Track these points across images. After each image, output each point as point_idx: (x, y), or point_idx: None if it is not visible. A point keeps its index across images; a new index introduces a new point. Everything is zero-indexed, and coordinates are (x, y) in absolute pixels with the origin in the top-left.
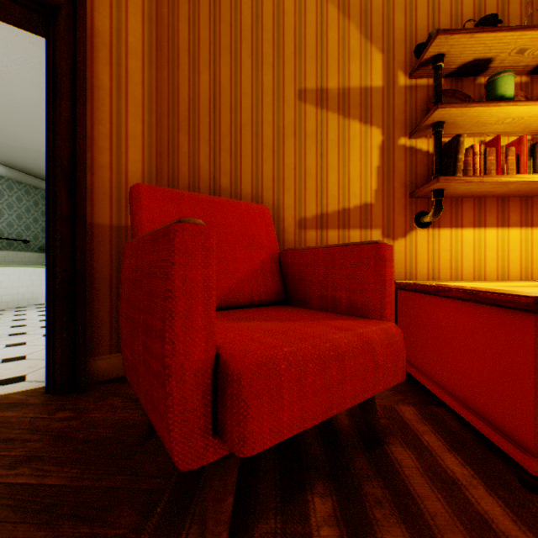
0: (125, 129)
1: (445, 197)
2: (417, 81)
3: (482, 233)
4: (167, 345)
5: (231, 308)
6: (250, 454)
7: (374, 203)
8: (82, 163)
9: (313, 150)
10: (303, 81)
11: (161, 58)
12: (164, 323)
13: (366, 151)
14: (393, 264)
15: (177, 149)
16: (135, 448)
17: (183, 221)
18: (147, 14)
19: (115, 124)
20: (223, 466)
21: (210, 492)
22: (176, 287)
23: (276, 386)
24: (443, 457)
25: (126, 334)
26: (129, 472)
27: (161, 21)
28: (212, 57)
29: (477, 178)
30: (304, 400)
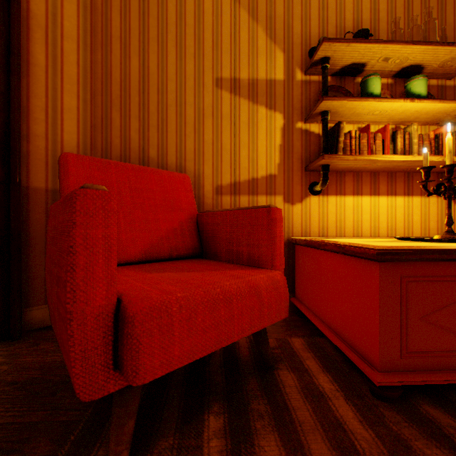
0: (61, 103)
1: (332, 171)
2: (311, 78)
3: (360, 200)
4: (69, 294)
5: (152, 261)
6: (142, 383)
7: (277, 175)
8: (17, 132)
9: (228, 129)
10: (220, 71)
11: (96, 42)
12: (67, 274)
13: (271, 132)
14: (292, 224)
15: (110, 123)
16: (60, 386)
17: (86, 187)
18: (82, 3)
19: (51, 99)
20: (125, 395)
21: (114, 418)
22: (77, 243)
23: (168, 325)
24: (318, 377)
25: (49, 285)
26: (51, 408)
27: (96, 10)
28: (141, 45)
29: (353, 157)
30: (194, 336)
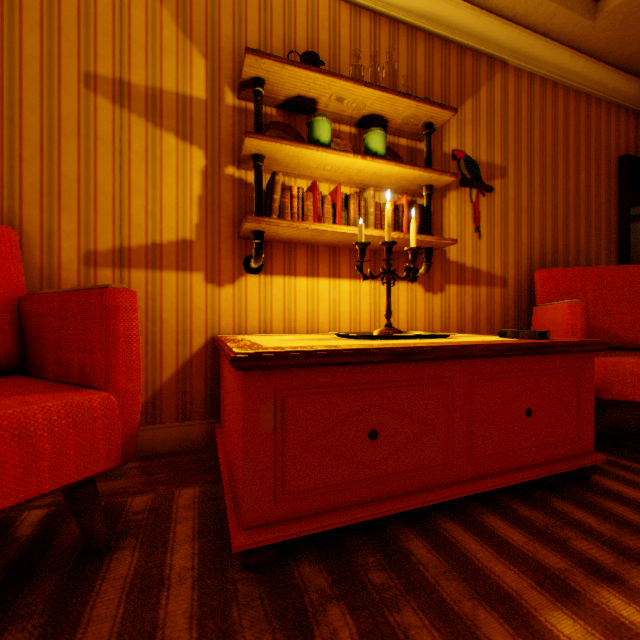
0: None
1: (279, 242)
2: (248, 105)
3: (316, 283)
4: None
5: None
6: None
7: (196, 240)
8: None
9: (109, 161)
10: (94, 63)
11: None
12: None
13: (186, 175)
14: (220, 315)
15: None
16: None
17: None
18: None
19: None
20: None
21: None
22: None
23: None
24: (177, 551)
25: None
26: None
27: None
28: None
29: (289, 223)
30: None
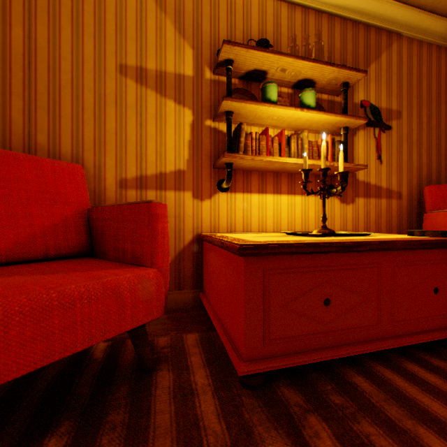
0: None
1: (240, 170)
2: (220, 78)
3: (265, 197)
4: None
5: (17, 262)
6: None
7: (187, 170)
8: None
9: (133, 120)
10: (125, 58)
11: None
12: None
13: (180, 127)
14: (202, 220)
15: None
16: None
17: None
18: None
19: None
20: None
21: None
22: None
23: None
24: (196, 373)
25: None
26: None
27: None
28: (27, 13)
29: (251, 157)
30: (4, 354)
